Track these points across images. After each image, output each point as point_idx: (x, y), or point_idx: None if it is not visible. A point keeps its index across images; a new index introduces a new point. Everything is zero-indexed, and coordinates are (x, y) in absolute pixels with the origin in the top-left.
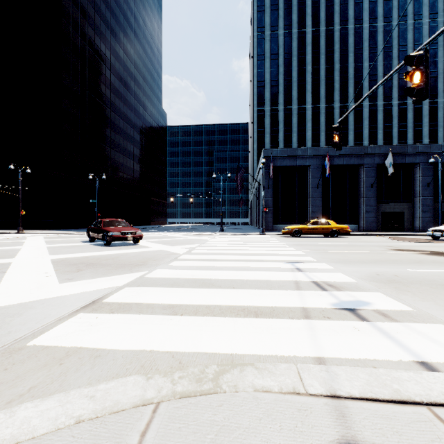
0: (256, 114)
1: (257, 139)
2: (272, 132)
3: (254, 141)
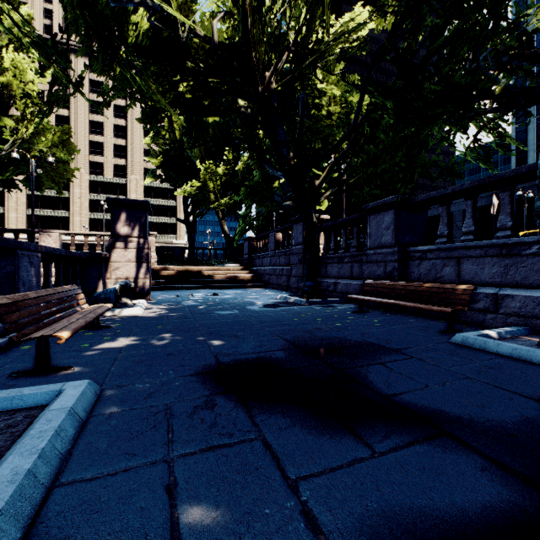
0: (514, 133)
1: (514, 162)
2: (538, 147)
3: (512, 166)
